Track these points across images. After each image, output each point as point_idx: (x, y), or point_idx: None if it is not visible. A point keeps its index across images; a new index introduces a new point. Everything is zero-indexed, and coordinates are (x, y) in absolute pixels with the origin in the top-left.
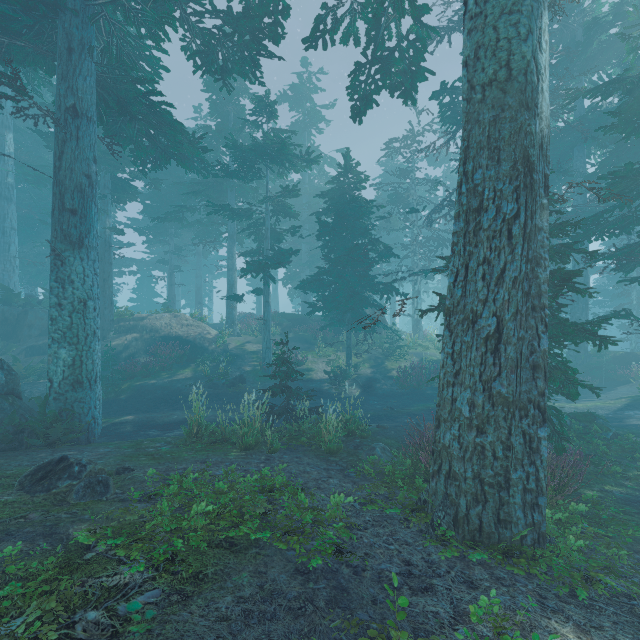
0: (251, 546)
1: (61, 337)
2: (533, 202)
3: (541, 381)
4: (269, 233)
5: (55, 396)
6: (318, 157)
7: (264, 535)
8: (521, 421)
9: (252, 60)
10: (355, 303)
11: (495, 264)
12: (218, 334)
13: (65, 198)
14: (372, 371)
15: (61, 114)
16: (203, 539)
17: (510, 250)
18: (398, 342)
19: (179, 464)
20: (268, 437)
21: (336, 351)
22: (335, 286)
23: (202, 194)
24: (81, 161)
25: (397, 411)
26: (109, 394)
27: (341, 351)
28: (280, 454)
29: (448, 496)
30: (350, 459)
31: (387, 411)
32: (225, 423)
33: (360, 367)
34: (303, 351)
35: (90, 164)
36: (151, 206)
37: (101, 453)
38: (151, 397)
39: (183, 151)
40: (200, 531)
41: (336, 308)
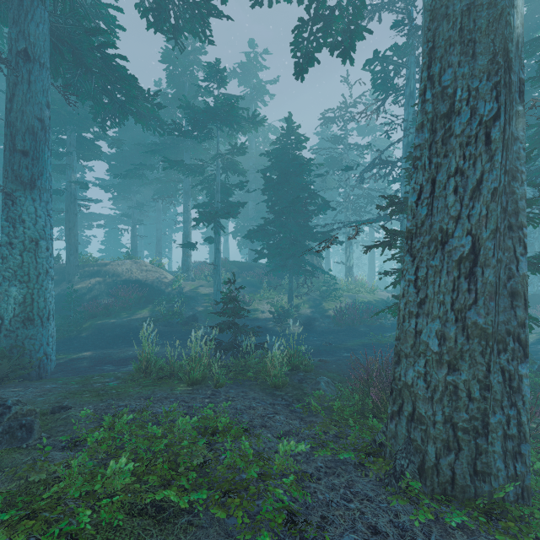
0: (183, 511)
1: (12, 275)
2: (510, 106)
3: (521, 310)
4: (219, 187)
5: (6, 333)
6: (263, 119)
7: (199, 496)
8: (499, 356)
9: (202, 18)
10: (296, 250)
11: (470, 175)
12: (174, 278)
13: (16, 139)
14: (311, 311)
15: (12, 57)
16: (124, 503)
17: (488, 157)
18: (333, 286)
19: (122, 401)
20: (214, 372)
21: (279, 294)
22: (278, 235)
23: (160, 154)
24: (33, 104)
25: (335, 346)
26: (71, 332)
27: (284, 294)
28: (226, 389)
29: (411, 441)
30: (295, 393)
31: (326, 346)
32: (177, 358)
33: (301, 307)
34: (250, 293)
35: (43, 108)
36: (115, 166)
37: (46, 390)
38: (110, 335)
39: (139, 108)
40: (123, 490)
41: (279, 254)
